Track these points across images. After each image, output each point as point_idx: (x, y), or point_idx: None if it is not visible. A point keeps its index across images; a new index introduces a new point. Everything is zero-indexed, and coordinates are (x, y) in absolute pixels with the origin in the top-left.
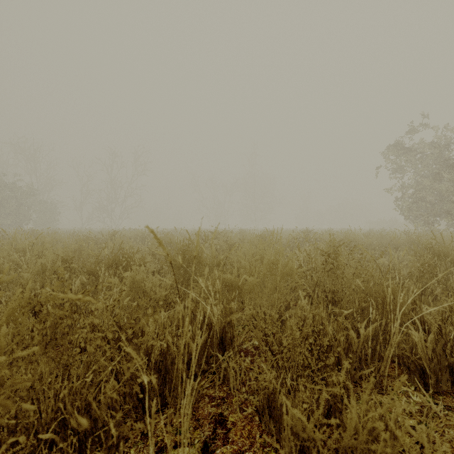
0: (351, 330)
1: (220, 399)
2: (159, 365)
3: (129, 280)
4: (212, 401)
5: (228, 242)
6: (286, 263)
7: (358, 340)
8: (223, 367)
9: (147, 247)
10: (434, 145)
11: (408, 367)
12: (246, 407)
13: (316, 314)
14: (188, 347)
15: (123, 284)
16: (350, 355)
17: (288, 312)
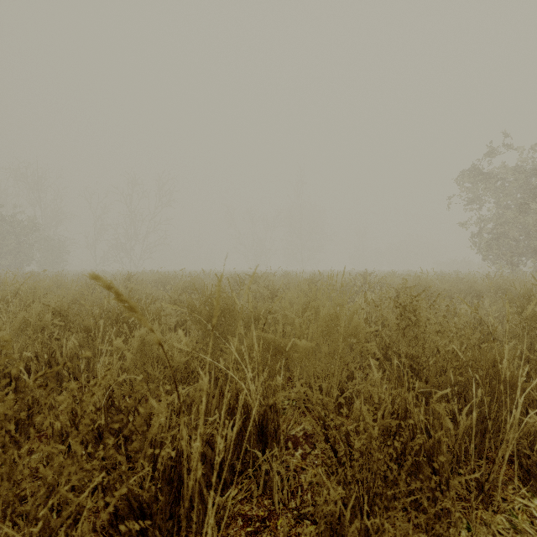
0: (446, 418)
1: (260, 520)
2: (169, 473)
3: (137, 341)
4: (247, 525)
5: (269, 288)
6: (348, 318)
7: (456, 431)
8: (263, 469)
9: (168, 295)
10: (518, 170)
11: (527, 469)
12: (297, 536)
13: (395, 395)
14: (213, 442)
15: (128, 346)
16: (461, 470)
17: (351, 384)
